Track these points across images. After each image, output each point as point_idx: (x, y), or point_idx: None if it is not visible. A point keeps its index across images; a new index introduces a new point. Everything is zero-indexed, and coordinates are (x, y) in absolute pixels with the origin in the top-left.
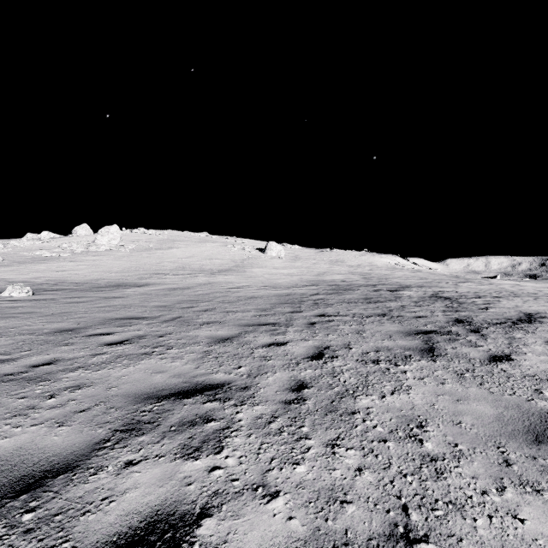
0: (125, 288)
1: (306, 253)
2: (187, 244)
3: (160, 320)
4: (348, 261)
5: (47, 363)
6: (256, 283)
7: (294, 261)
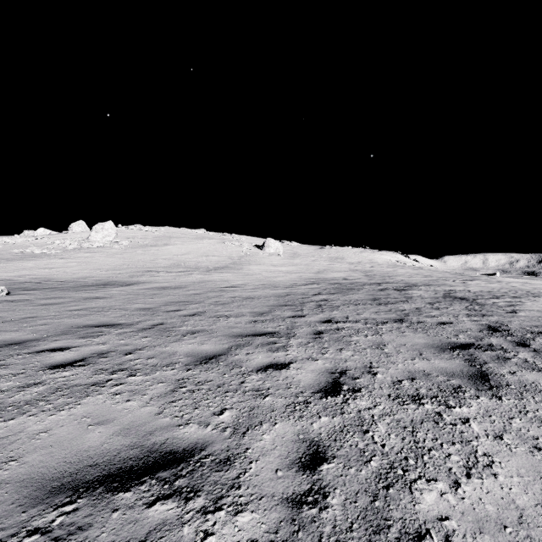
0: (112, 286)
1: (304, 250)
2: (183, 241)
3: (136, 328)
4: (348, 258)
5: None
6: (253, 282)
7: (293, 258)
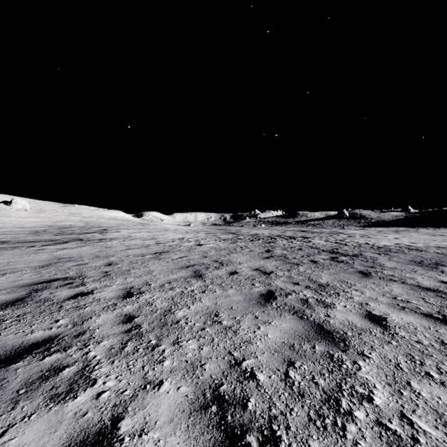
0: None
1: (50, 207)
2: None
3: None
4: (85, 214)
5: None
6: (8, 226)
7: (39, 213)
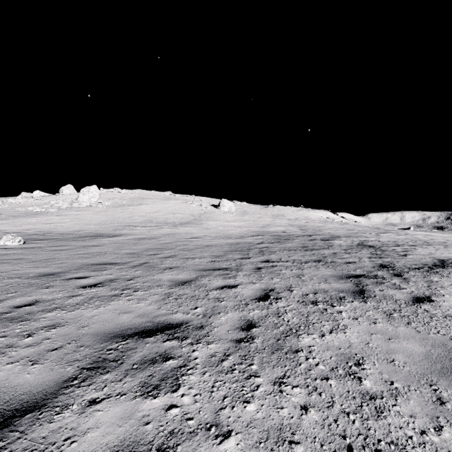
0: (102, 237)
1: (252, 209)
2: (154, 201)
3: (129, 265)
4: (288, 215)
5: (29, 304)
6: (211, 234)
7: (243, 215)
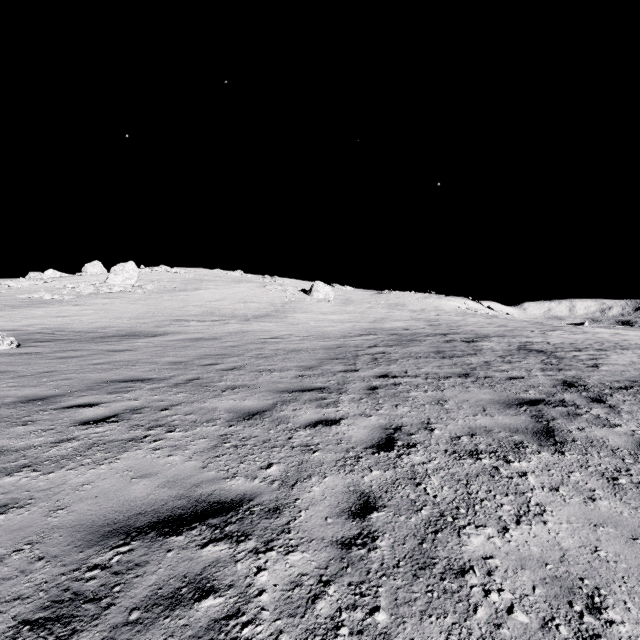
0: (137, 338)
1: (359, 296)
2: (217, 284)
3: (169, 383)
4: (410, 305)
5: None
6: (299, 332)
7: (346, 305)
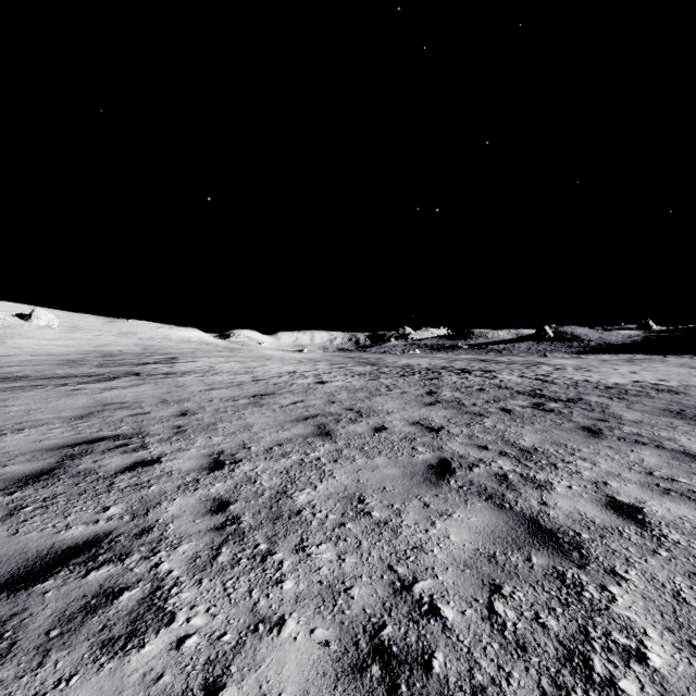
0: None
1: (90, 323)
2: None
3: None
4: (142, 333)
5: None
6: (27, 353)
7: (73, 332)
